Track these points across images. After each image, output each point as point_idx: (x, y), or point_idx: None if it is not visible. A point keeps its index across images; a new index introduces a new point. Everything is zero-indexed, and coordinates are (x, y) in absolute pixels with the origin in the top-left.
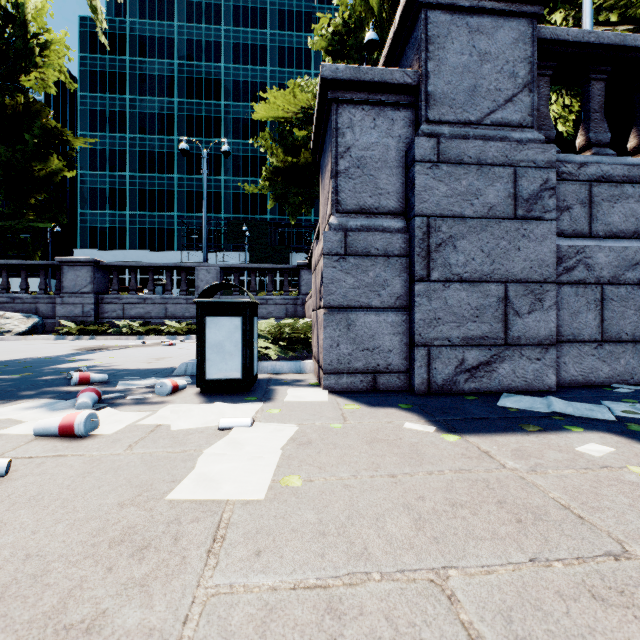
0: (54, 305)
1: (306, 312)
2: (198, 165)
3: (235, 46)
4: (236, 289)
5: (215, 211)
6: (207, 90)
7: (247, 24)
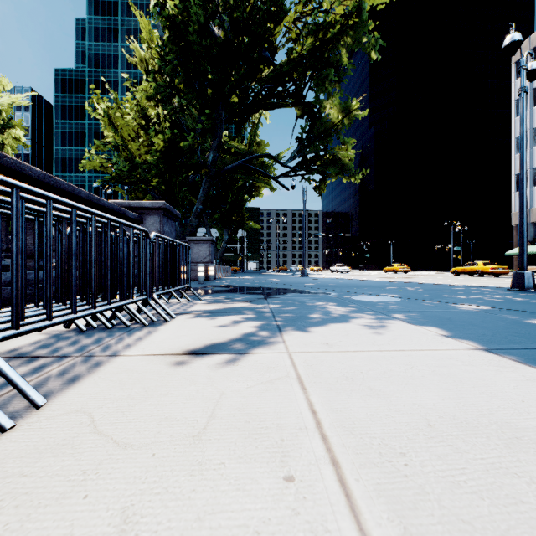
0: None
1: None
2: None
3: None
4: None
5: None
6: None
7: None
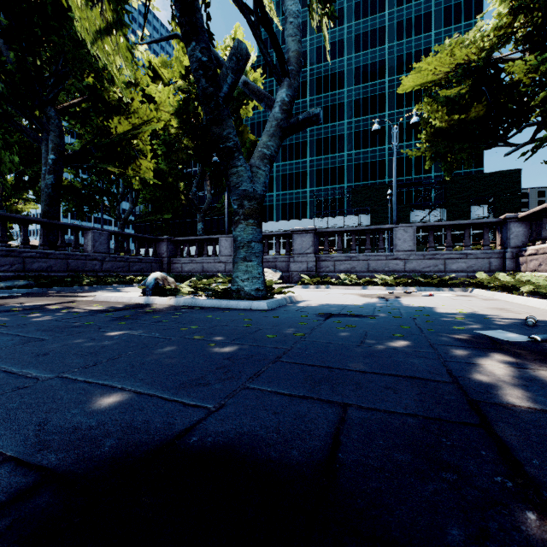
0: (286, 263)
1: (530, 265)
2: (325, 147)
3: (356, 37)
4: (431, 245)
5: (339, 182)
6: (332, 83)
7: (366, 14)
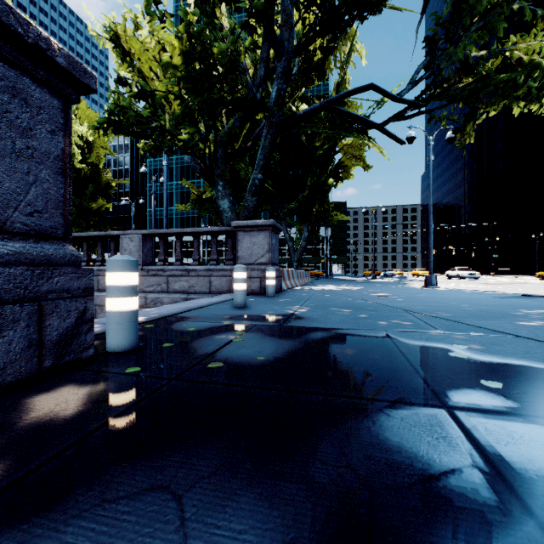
0: None
1: None
2: None
3: None
4: None
5: None
6: None
7: None
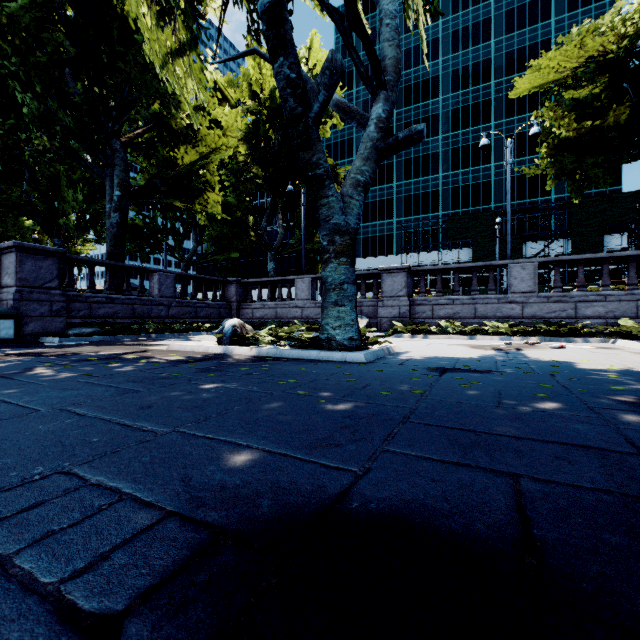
0: (374, 308)
1: None
2: (415, 168)
3: (453, 34)
4: (557, 285)
5: (432, 210)
6: (424, 92)
7: (467, 5)
